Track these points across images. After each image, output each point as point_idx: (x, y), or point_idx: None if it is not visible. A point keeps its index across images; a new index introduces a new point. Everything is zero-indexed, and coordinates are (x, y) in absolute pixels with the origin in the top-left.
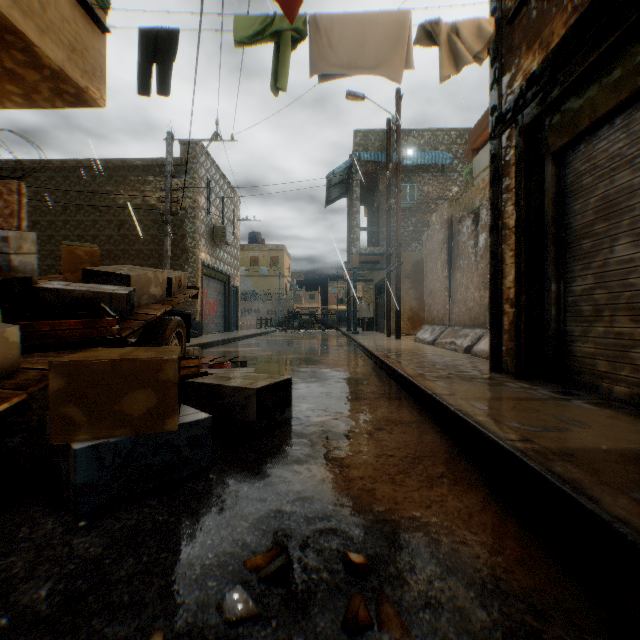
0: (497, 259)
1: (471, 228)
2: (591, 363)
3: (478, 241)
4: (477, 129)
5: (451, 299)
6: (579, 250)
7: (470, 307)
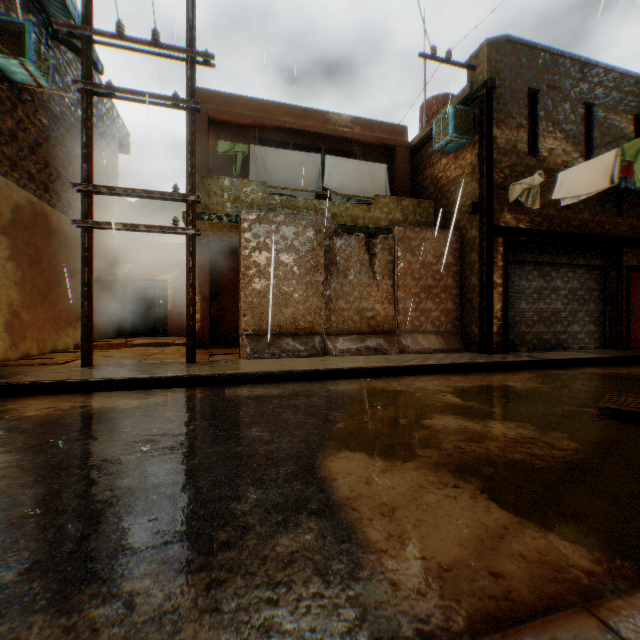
0: (492, 296)
1: (364, 248)
2: (513, 342)
3: (375, 263)
4: (220, 100)
5: (326, 306)
6: (509, 301)
7: (369, 316)
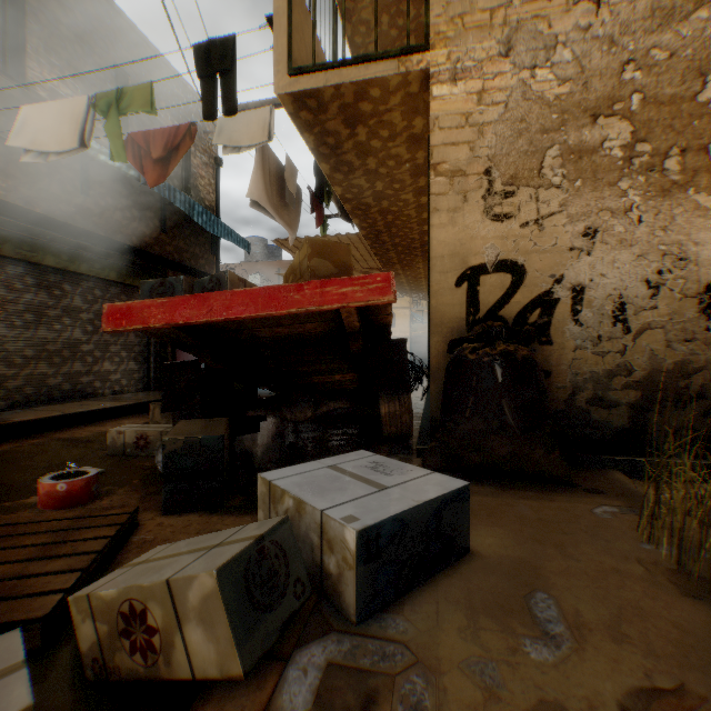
0: None
1: None
2: None
3: None
4: None
5: None
6: None
7: None
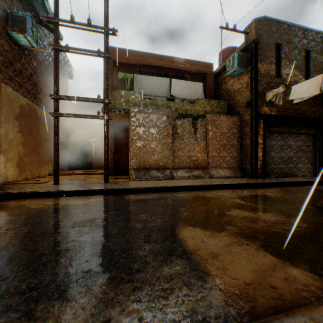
0: (257, 149)
1: (191, 125)
2: (268, 172)
3: (197, 132)
4: (119, 52)
5: (172, 154)
6: (266, 152)
7: (194, 159)
